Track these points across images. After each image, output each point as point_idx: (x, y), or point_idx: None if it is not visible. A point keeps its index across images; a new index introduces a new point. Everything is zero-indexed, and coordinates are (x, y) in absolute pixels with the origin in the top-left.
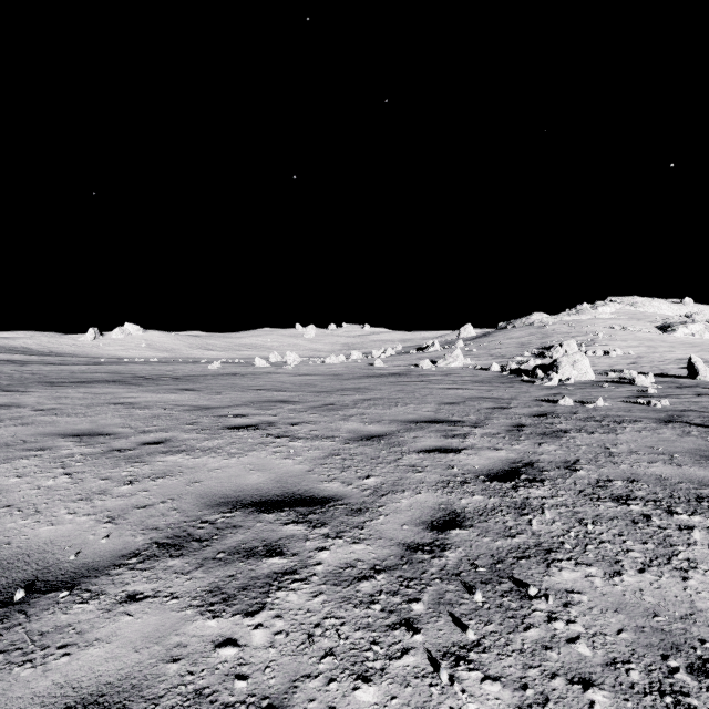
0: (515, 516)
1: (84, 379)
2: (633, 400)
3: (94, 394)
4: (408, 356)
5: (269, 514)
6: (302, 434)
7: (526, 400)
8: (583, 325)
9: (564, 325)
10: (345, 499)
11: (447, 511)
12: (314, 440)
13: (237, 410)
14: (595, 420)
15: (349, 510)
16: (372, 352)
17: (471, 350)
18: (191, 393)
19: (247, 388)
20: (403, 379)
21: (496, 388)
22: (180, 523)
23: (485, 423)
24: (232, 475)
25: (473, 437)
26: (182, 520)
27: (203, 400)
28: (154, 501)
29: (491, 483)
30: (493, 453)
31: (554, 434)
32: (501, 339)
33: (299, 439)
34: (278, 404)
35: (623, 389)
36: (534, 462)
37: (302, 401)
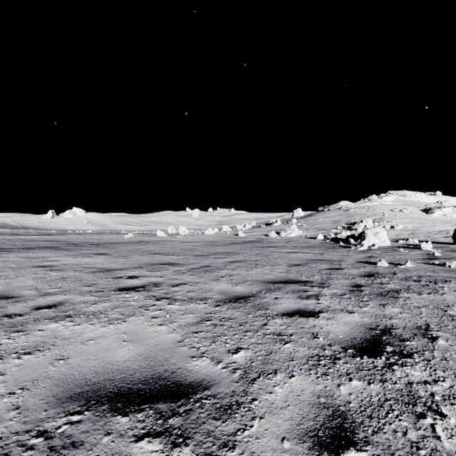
0: (412, 420)
1: (30, 246)
2: (428, 261)
3: (28, 258)
4: (260, 229)
5: (123, 417)
6: (180, 296)
7: (351, 262)
8: (374, 208)
9: (361, 208)
10: (213, 386)
11: (329, 409)
12: (189, 302)
13: (132, 272)
14: (414, 280)
15: (217, 407)
16: (236, 226)
17: (302, 225)
18: (102, 257)
19: (146, 252)
20: (258, 245)
21: (325, 252)
22: (8, 437)
23: (329, 283)
24: (102, 349)
25: (324, 297)
26: (14, 429)
27: (109, 263)
28: (0, 392)
29: (361, 359)
30: (348, 317)
31: (390, 295)
32: (321, 218)
33: (177, 301)
34: (166, 266)
35: (414, 252)
36: (390, 328)
37: (185, 263)
